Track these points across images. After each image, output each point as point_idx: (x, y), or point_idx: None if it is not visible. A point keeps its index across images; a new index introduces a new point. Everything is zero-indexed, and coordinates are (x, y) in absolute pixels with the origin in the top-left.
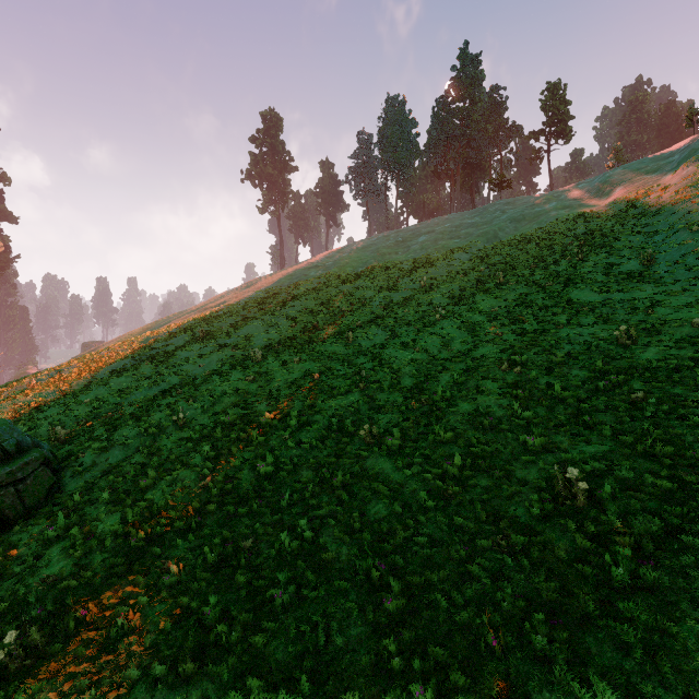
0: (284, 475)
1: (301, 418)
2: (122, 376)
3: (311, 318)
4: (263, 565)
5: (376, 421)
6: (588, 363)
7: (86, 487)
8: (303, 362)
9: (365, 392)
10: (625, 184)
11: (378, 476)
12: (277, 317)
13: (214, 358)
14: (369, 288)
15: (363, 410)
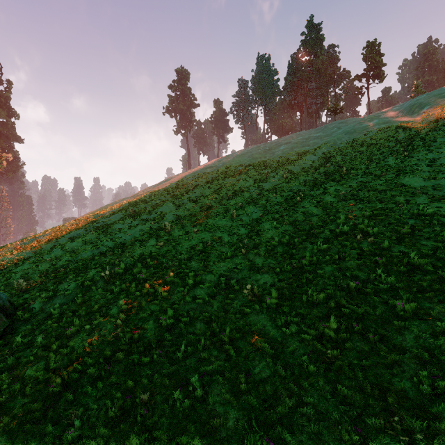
0: (181, 326)
1: (197, 277)
2: (75, 241)
3: (207, 201)
4: (157, 423)
5: (255, 280)
6: (433, 234)
7: (32, 329)
8: (200, 232)
9: (246, 256)
10: (430, 104)
11: (260, 332)
12: (183, 200)
13: (138, 229)
14: (247, 180)
15: (245, 270)
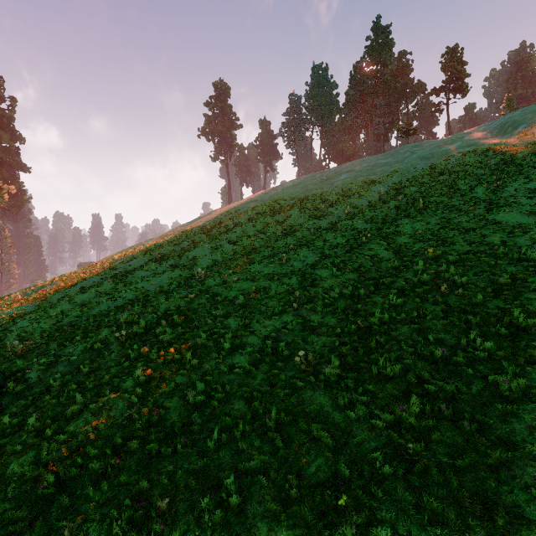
0: (214, 405)
1: (235, 340)
2: (87, 292)
3: (250, 242)
4: None
5: (310, 343)
6: None
7: (25, 406)
8: (240, 281)
9: (298, 312)
10: (527, 122)
11: (316, 415)
12: (221, 241)
13: (165, 277)
14: (300, 217)
15: (296, 330)
